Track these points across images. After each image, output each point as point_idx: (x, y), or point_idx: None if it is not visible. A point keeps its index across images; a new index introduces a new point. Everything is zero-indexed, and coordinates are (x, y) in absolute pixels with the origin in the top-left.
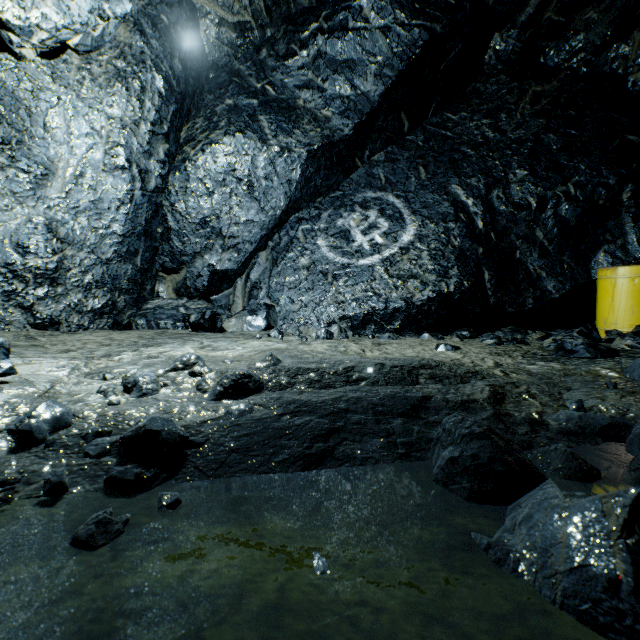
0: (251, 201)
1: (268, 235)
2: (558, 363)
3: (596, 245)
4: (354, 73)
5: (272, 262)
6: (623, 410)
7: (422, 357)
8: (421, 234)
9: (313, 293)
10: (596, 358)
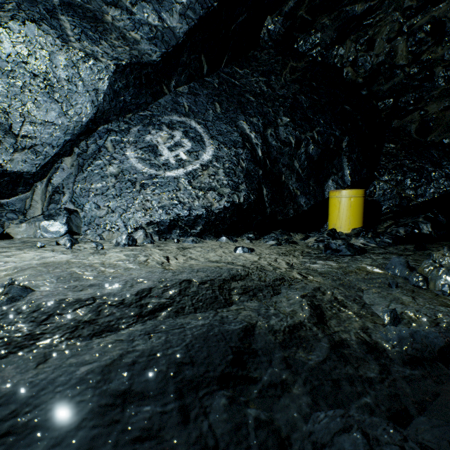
0: (51, 102)
1: (73, 141)
2: (333, 261)
3: (328, 175)
4: (161, 6)
5: (77, 168)
6: (433, 317)
7: (226, 261)
8: (218, 155)
9: (121, 199)
10: (355, 255)
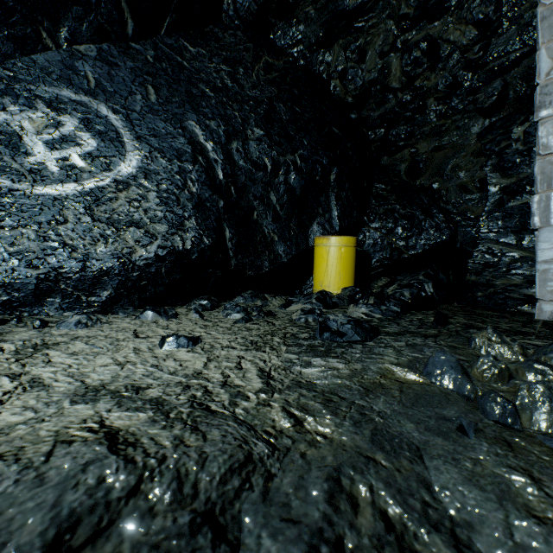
0: None
1: None
2: (339, 359)
3: (313, 216)
4: None
5: None
6: None
7: (123, 386)
8: (149, 168)
9: None
10: (366, 341)
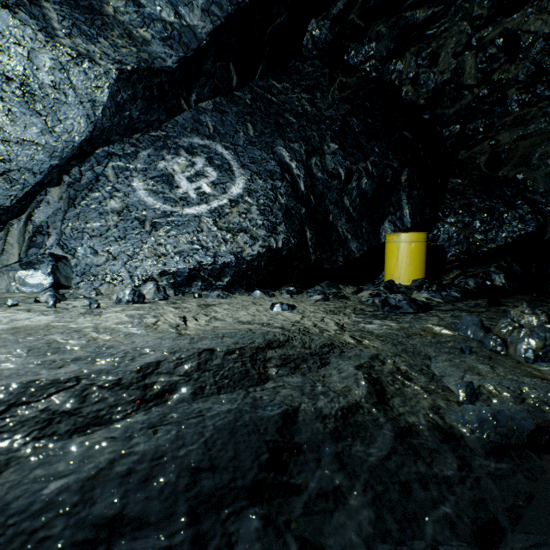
0: (31, 114)
1: (62, 167)
2: (393, 321)
3: (384, 215)
4: None
5: (68, 201)
6: (517, 392)
7: (260, 322)
8: (250, 188)
9: (125, 243)
10: (418, 313)
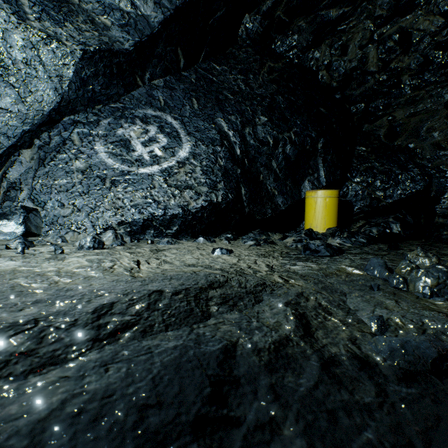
0: (5, 86)
1: (33, 132)
2: (313, 262)
3: (304, 176)
4: None
5: (38, 161)
6: (419, 323)
7: (203, 264)
8: (195, 152)
9: (88, 197)
10: (333, 256)
